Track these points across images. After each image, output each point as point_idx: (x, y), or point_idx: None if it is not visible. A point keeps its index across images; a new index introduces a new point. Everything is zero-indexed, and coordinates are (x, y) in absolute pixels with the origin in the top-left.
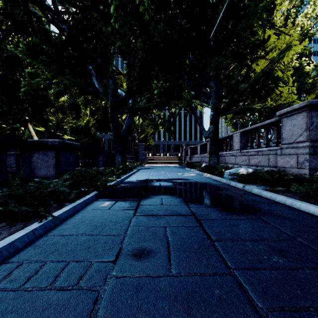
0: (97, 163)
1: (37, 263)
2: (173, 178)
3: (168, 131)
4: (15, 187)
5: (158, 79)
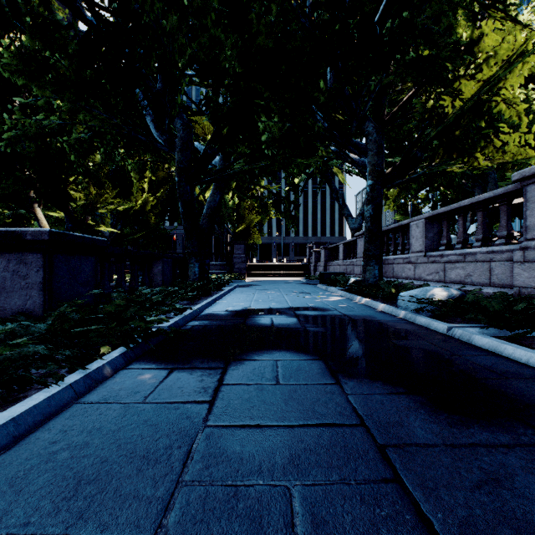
0: (152, 277)
1: None
2: (297, 307)
3: (287, 218)
4: None
5: (269, 116)
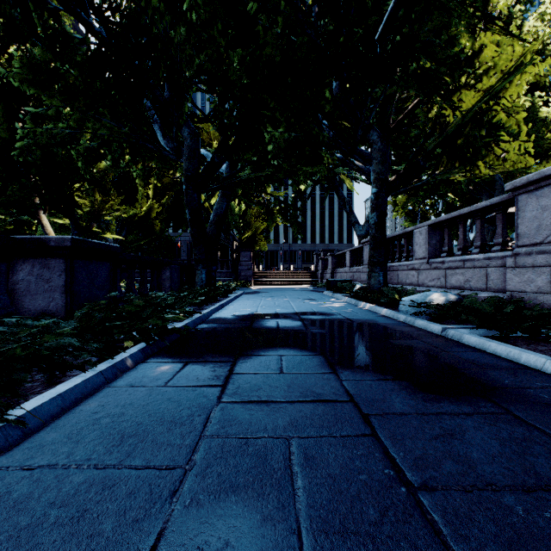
0: (161, 283)
1: None
2: (303, 312)
3: (293, 225)
4: None
5: (275, 126)
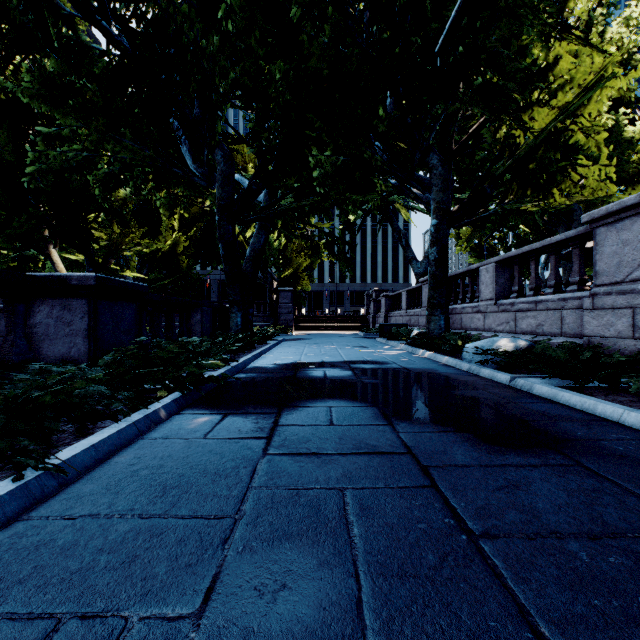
0: (190, 327)
1: None
2: (353, 360)
3: (341, 261)
4: None
5: (321, 148)
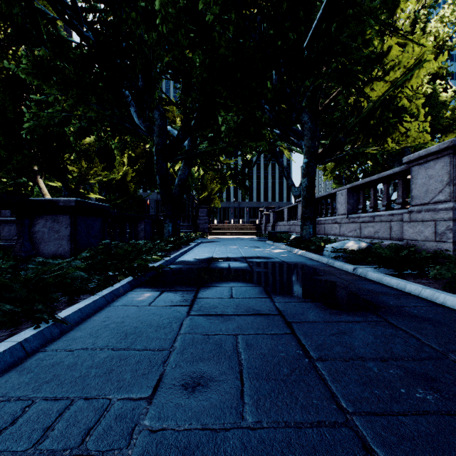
0: (137, 233)
1: (19, 401)
2: (249, 256)
3: (241, 188)
4: (4, 270)
5: (227, 110)
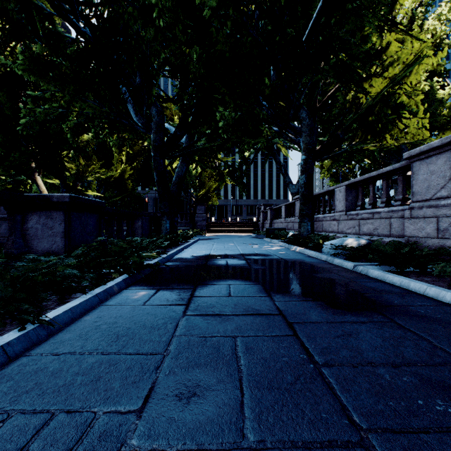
0: (134, 230)
1: None
2: (247, 253)
3: (239, 185)
4: None
5: (224, 106)
